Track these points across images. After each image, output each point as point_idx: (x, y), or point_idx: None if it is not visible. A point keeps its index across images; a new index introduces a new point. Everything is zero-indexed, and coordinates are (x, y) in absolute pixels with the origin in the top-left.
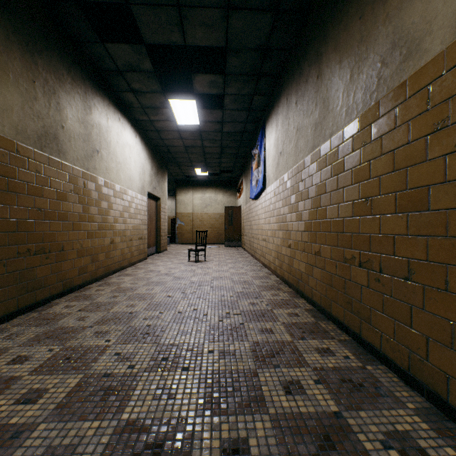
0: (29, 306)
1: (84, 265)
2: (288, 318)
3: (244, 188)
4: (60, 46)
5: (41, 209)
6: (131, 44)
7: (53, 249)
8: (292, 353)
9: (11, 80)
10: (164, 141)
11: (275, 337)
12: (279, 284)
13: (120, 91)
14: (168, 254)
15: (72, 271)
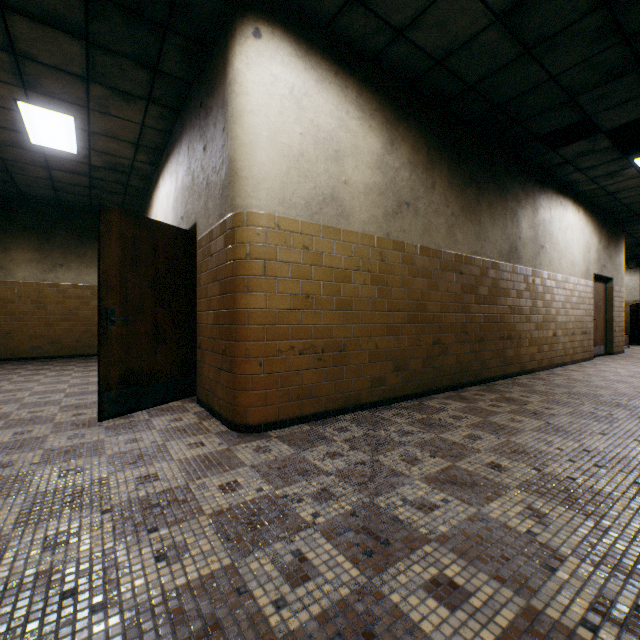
0: (503, 375)
1: (532, 353)
2: None
3: None
4: (518, 174)
5: (508, 306)
6: (585, 139)
7: (514, 337)
8: None
9: (496, 222)
10: (621, 201)
11: None
12: None
13: (562, 176)
14: (626, 357)
15: (524, 356)
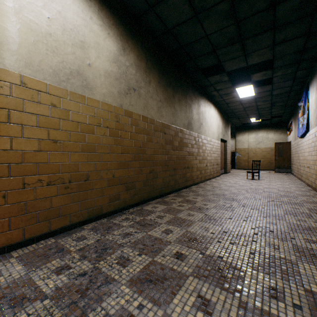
0: (185, 187)
1: (197, 174)
2: (311, 207)
3: (293, 128)
4: (192, 87)
5: (187, 151)
6: (219, 74)
7: (190, 167)
8: (306, 215)
9: (182, 108)
10: (230, 107)
11: (299, 210)
12: (315, 195)
13: (209, 92)
14: (231, 174)
15: (194, 176)
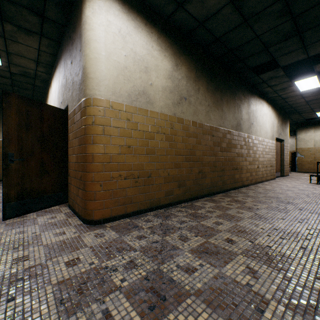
0: (233, 188)
1: (247, 176)
2: None
3: None
4: (241, 87)
5: (236, 153)
6: (272, 70)
7: (239, 168)
8: None
9: (230, 110)
10: (288, 102)
11: None
12: None
13: (261, 89)
14: (290, 177)
15: (244, 178)
